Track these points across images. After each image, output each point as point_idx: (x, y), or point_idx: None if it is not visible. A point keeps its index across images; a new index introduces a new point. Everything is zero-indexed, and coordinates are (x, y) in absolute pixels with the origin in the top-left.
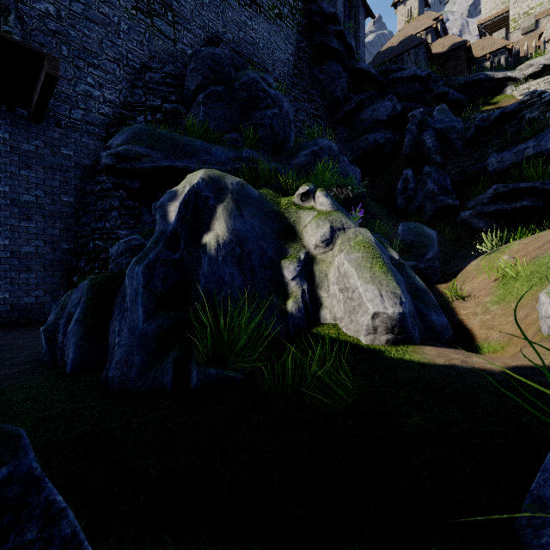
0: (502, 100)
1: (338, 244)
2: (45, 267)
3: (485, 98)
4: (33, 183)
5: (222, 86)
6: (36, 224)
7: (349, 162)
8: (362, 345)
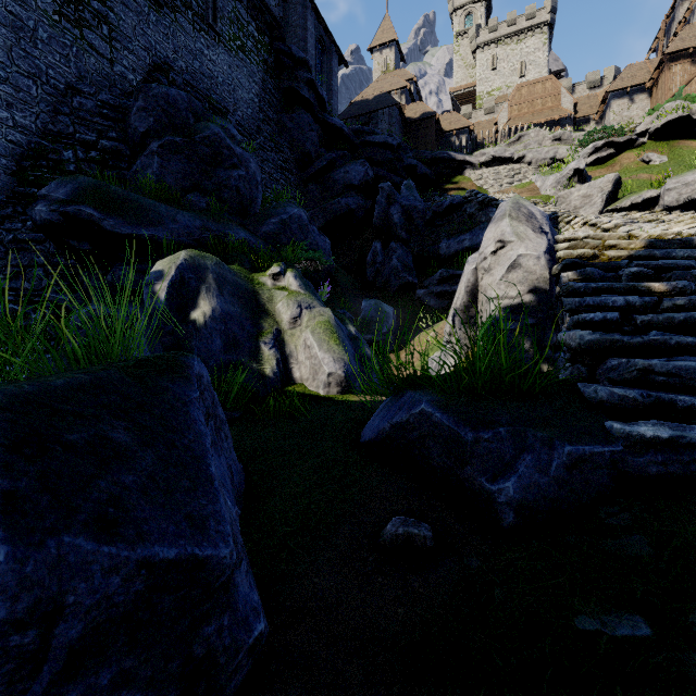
0: (462, 181)
1: (305, 321)
2: None
3: (449, 176)
4: None
5: (180, 137)
6: None
7: (319, 232)
8: (320, 396)
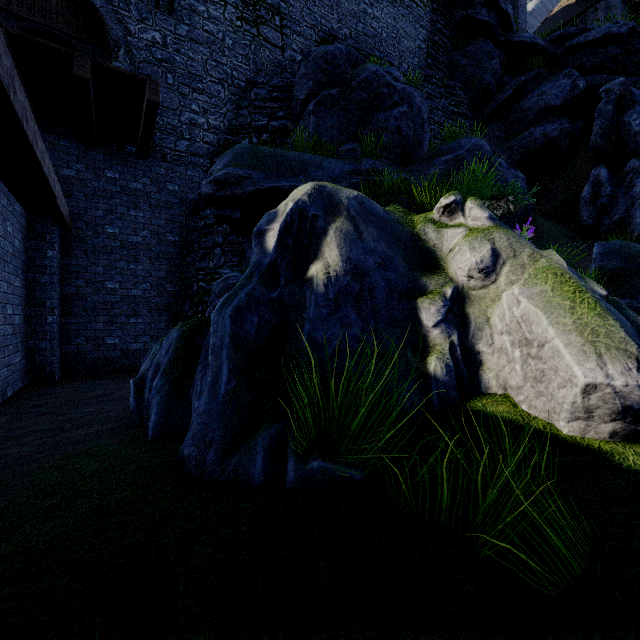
0: None
1: (504, 273)
2: (152, 312)
3: None
4: (141, 223)
5: (336, 88)
6: (143, 266)
7: (507, 166)
8: (563, 438)
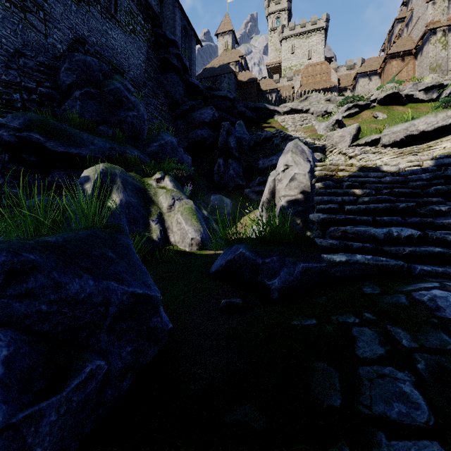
0: (273, 122)
1: (177, 207)
2: None
3: (265, 119)
4: None
5: (94, 88)
6: None
7: (184, 152)
8: (187, 251)
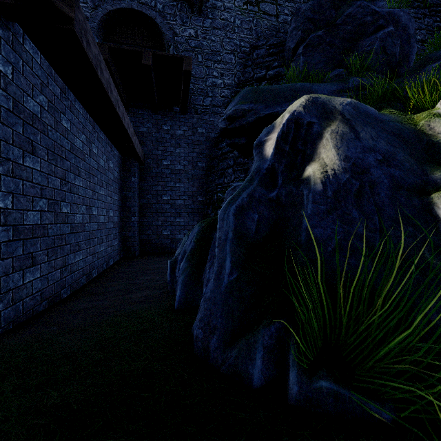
0: None
1: None
2: (189, 214)
3: None
4: (182, 156)
5: (322, 29)
6: (184, 185)
7: None
8: None
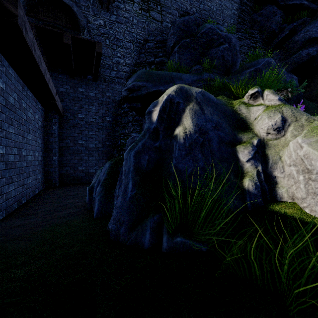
0: None
1: (290, 131)
2: (99, 154)
3: None
4: (94, 112)
5: (189, 38)
6: (95, 133)
7: (286, 72)
8: None
